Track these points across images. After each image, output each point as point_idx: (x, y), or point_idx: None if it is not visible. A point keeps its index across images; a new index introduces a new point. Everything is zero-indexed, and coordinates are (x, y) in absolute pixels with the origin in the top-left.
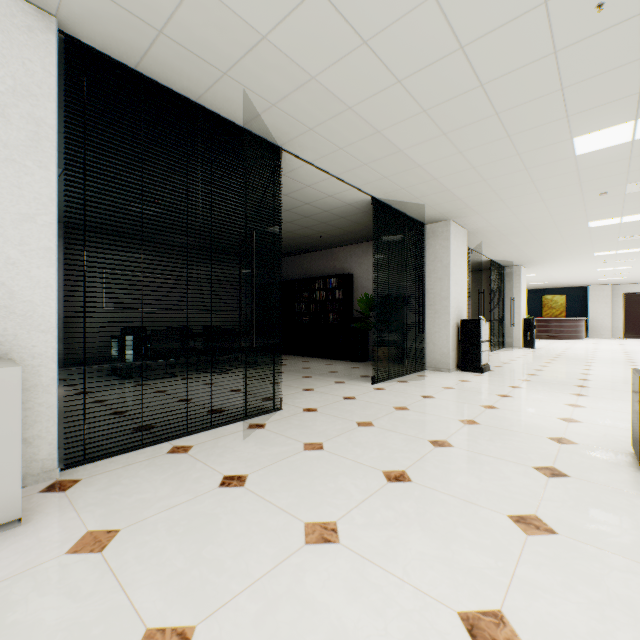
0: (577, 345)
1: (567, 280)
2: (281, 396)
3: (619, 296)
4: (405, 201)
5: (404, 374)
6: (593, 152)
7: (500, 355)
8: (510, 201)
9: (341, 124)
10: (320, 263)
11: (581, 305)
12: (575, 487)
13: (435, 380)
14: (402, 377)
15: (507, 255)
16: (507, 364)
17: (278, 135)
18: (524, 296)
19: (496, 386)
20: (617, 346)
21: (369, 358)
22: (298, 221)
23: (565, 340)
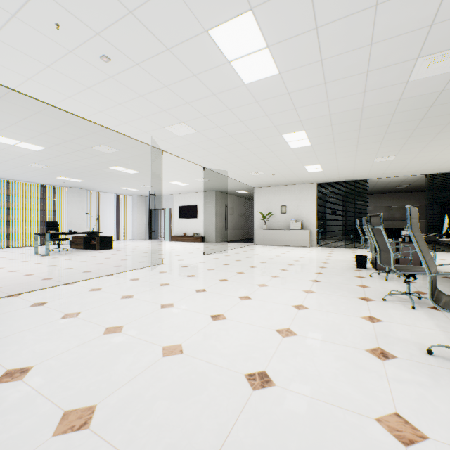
0: None
1: None
2: None
3: None
4: (447, 171)
5: None
6: None
7: None
8: None
9: (371, 175)
10: None
11: None
12: None
13: None
14: None
15: None
16: None
17: (362, 179)
18: None
19: None
20: None
21: None
22: (416, 182)
23: None
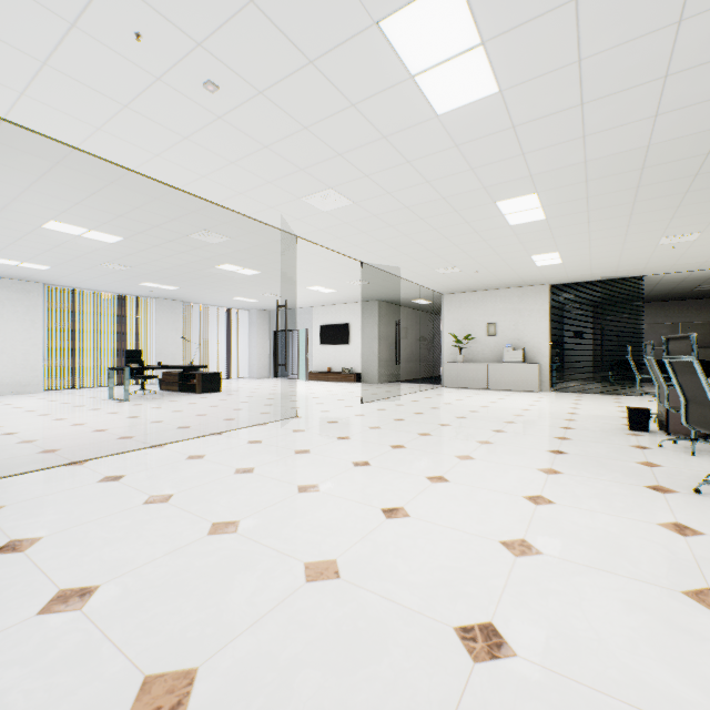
0: None
1: None
2: None
3: None
4: None
5: None
6: None
7: None
8: None
9: (650, 269)
10: None
11: None
12: None
13: None
14: None
15: None
16: None
17: (632, 275)
18: None
19: None
20: None
21: None
22: None
23: None
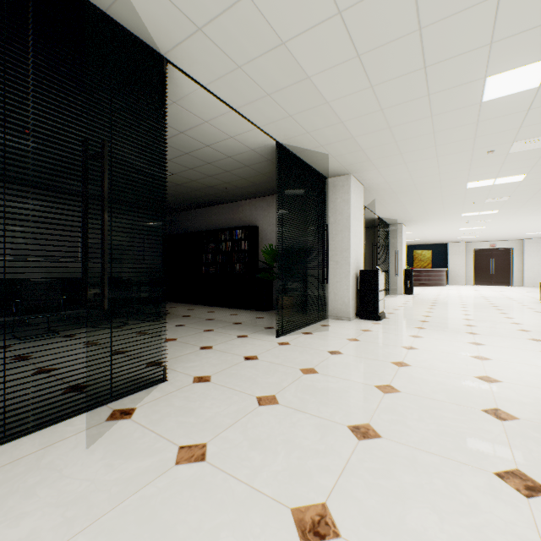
0: (444, 291)
1: (434, 238)
2: (172, 358)
3: (471, 251)
4: (309, 149)
5: (308, 324)
6: (499, 99)
7: (388, 301)
8: (408, 155)
9: (237, 24)
10: (227, 215)
11: (443, 258)
12: None
13: (338, 330)
14: (306, 328)
15: (393, 213)
16: (398, 310)
17: (158, 35)
18: (404, 250)
19: (397, 336)
20: (474, 292)
21: (273, 307)
22: (201, 168)
23: (433, 287)
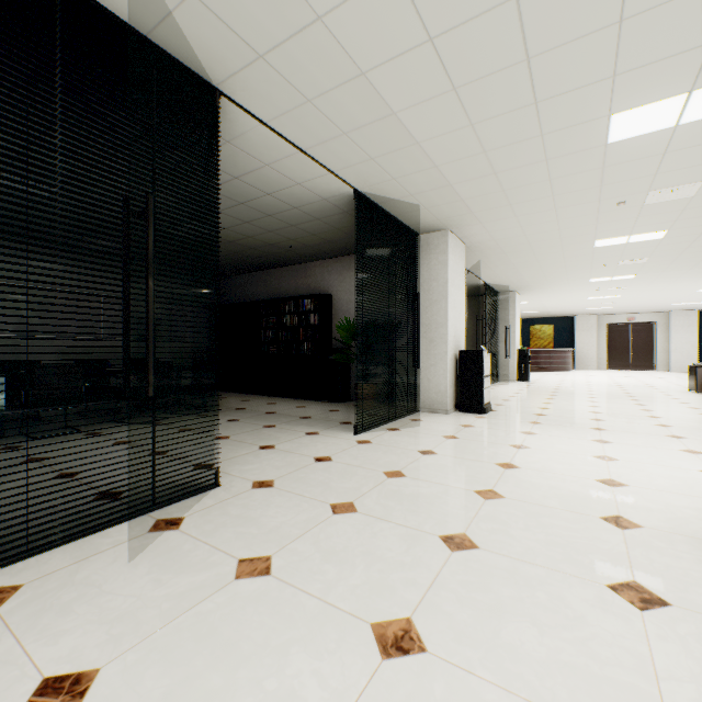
0: (569, 377)
1: (557, 309)
2: (225, 460)
3: (603, 327)
4: (396, 199)
5: (394, 418)
6: (628, 140)
7: (497, 390)
8: (519, 207)
9: (307, 51)
10: (292, 281)
11: (568, 335)
12: (692, 632)
13: (432, 426)
14: (392, 423)
15: (504, 278)
16: (508, 401)
17: (210, 63)
18: (518, 325)
19: (506, 432)
20: (607, 378)
21: (351, 397)
22: (259, 221)
23: (555, 372)
